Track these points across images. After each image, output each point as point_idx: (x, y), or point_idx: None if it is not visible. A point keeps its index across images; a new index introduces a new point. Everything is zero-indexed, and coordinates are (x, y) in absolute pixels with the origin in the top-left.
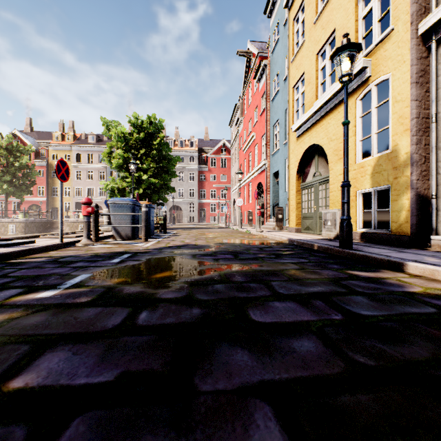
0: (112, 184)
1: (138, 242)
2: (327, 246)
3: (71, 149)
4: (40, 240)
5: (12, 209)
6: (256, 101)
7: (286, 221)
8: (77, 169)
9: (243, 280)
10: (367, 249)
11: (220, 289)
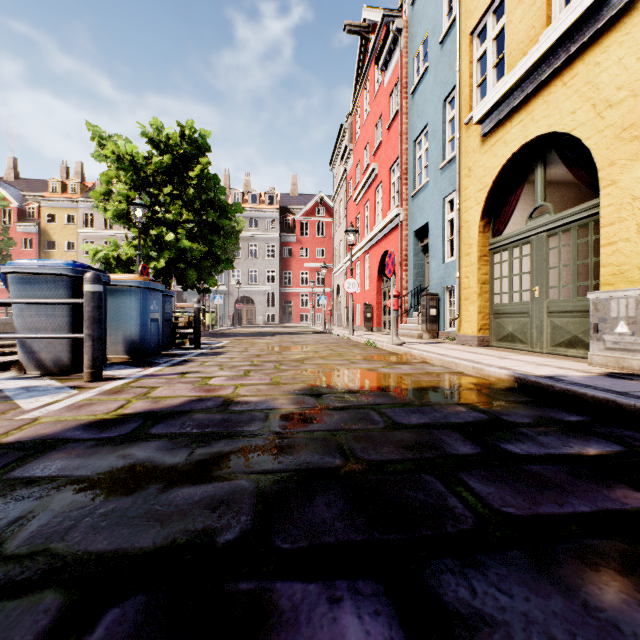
0: (107, 250)
1: (65, 384)
2: None
3: (77, 207)
4: None
5: None
6: (379, 107)
7: (446, 322)
8: (87, 239)
9: None
10: None
11: None
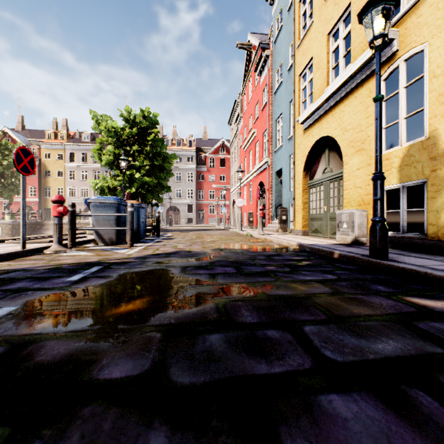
0: (102, 182)
1: (122, 247)
2: (353, 254)
3: (64, 148)
4: (1, 246)
5: (2, 210)
6: (257, 96)
7: (291, 223)
8: (70, 169)
9: (255, 321)
10: (407, 260)
11: (217, 348)
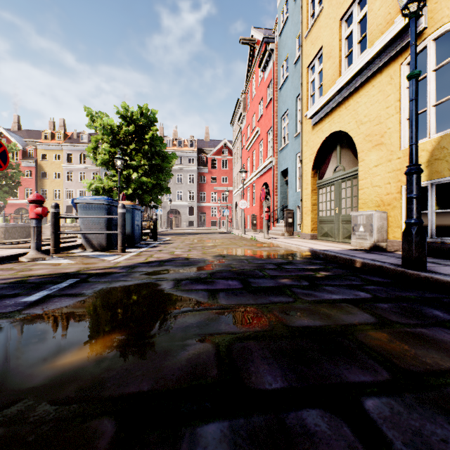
0: (97, 183)
1: (111, 253)
2: (381, 264)
3: (61, 149)
4: None
5: None
6: (261, 93)
7: (297, 226)
8: (68, 170)
9: (279, 387)
10: None
11: None
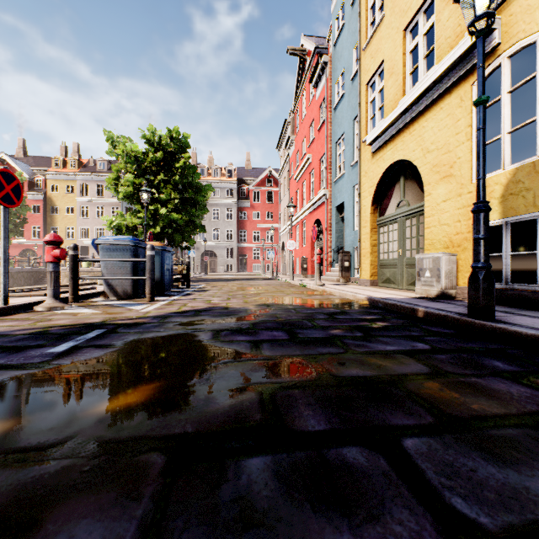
0: (119, 220)
1: (139, 302)
2: (445, 313)
3: (75, 179)
4: None
5: None
6: (313, 113)
7: (355, 270)
8: (83, 204)
9: (322, 429)
10: (521, 321)
11: (260, 492)
